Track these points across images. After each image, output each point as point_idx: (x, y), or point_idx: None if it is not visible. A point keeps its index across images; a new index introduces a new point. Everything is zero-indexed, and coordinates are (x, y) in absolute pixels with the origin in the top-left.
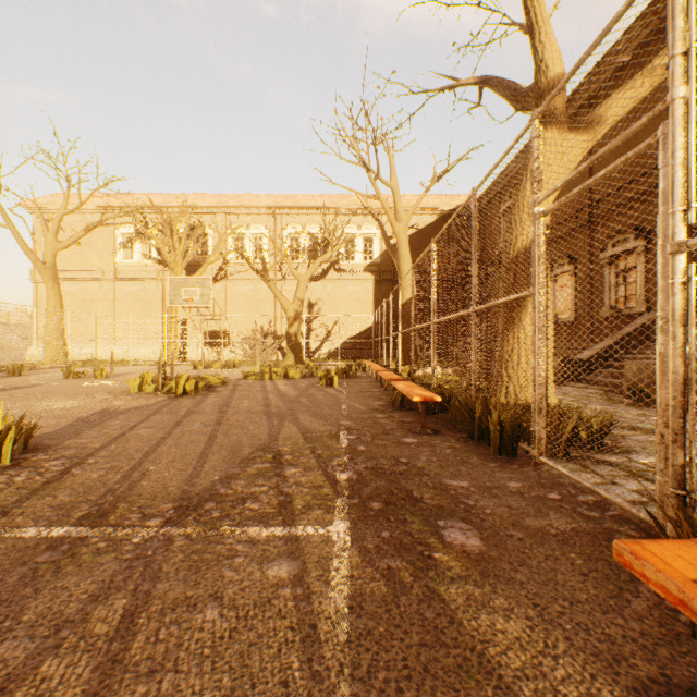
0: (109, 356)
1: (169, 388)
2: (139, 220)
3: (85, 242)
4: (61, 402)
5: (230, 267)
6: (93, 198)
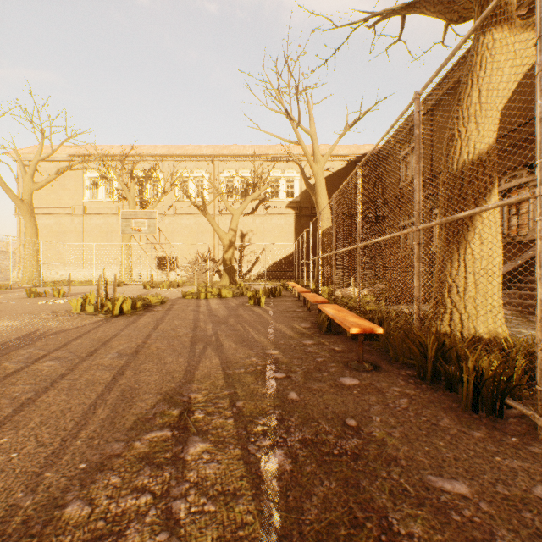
0: (78, 277)
1: (108, 308)
2: (103, 166)
3: (59, 184)
4: None
5: (177, 204)
6: (65, 149)
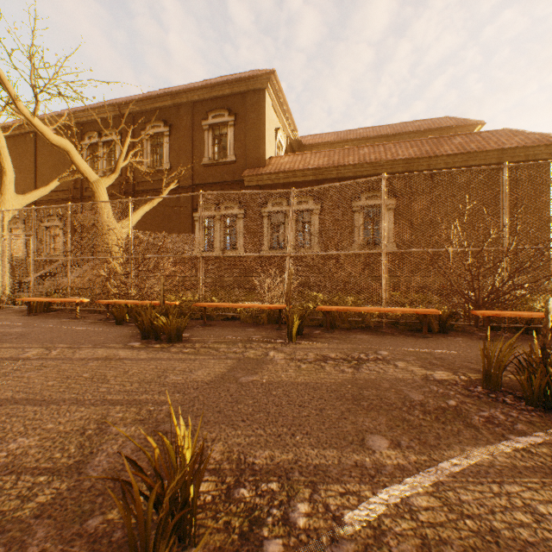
0: None
1: None
2: None
3: None
4: None
5: None
6: None
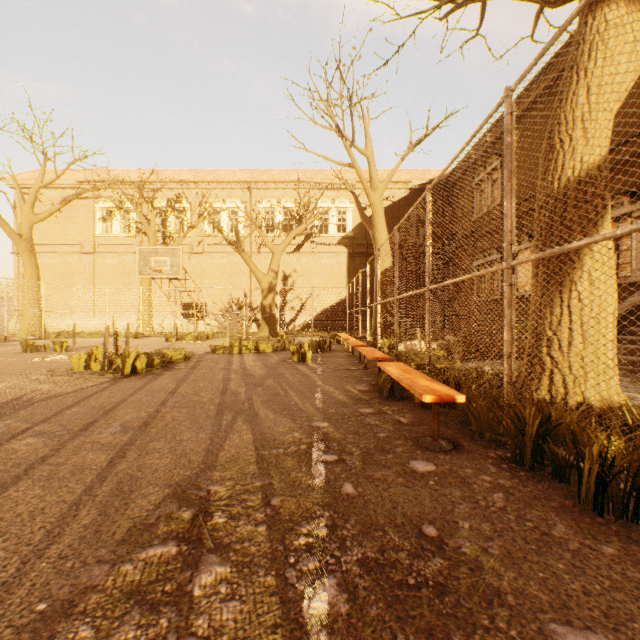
0: (89, 328)
1: (117, 366)
2: (118, 195)
3: (66, 216)
4: None
5: (206, 240)
6: (73, 174)
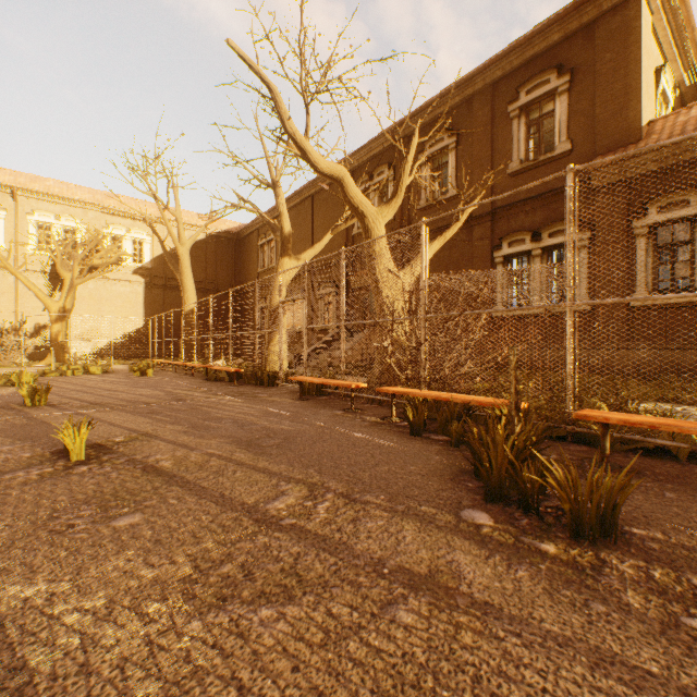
0: None
1: (2, 382)
2: None
3: None
4: None
5: None
6: None
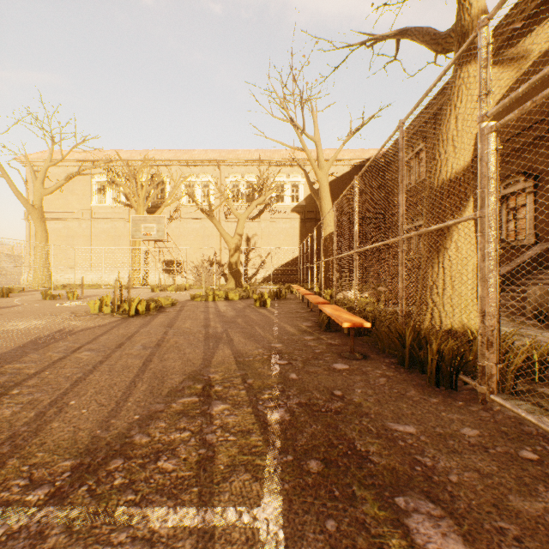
0: (86, 281)
1: (124, 309)
2: (111, 171)
3: (67, 189)
4: (26, 322)
5: (183, 209)
6: (74, 154)
